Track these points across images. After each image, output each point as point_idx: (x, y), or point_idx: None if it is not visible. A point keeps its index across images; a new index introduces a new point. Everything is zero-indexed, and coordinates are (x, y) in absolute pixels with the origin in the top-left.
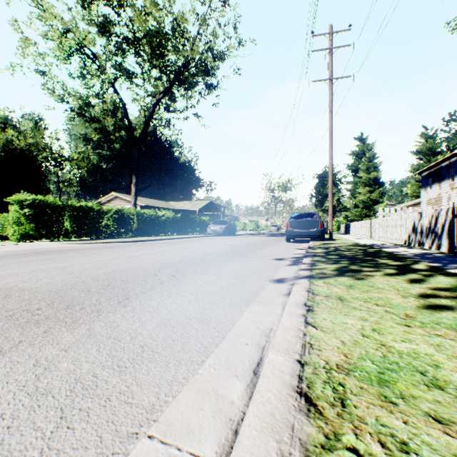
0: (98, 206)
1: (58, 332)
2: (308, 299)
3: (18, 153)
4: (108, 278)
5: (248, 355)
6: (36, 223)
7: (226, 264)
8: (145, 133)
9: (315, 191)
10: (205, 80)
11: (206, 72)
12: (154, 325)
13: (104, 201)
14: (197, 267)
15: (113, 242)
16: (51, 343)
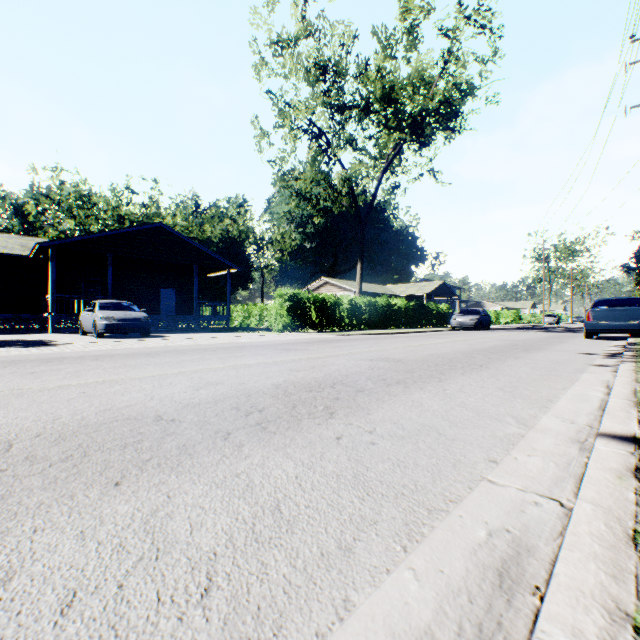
0: (333, 296)
1: (472, 372)
2: (635, 369)
3: (231, 242)
4: (440, 357)
5: (598, 384)
6: (293, 315)
7: (527, 354)
8: (371, 207)
9: (635, 259)
10: (445, 124)
11: (449, 117)
12: (524, 374)
13: (312, 288)
14: (500, 355)
15: (362, 334)
16: (478, 374)
